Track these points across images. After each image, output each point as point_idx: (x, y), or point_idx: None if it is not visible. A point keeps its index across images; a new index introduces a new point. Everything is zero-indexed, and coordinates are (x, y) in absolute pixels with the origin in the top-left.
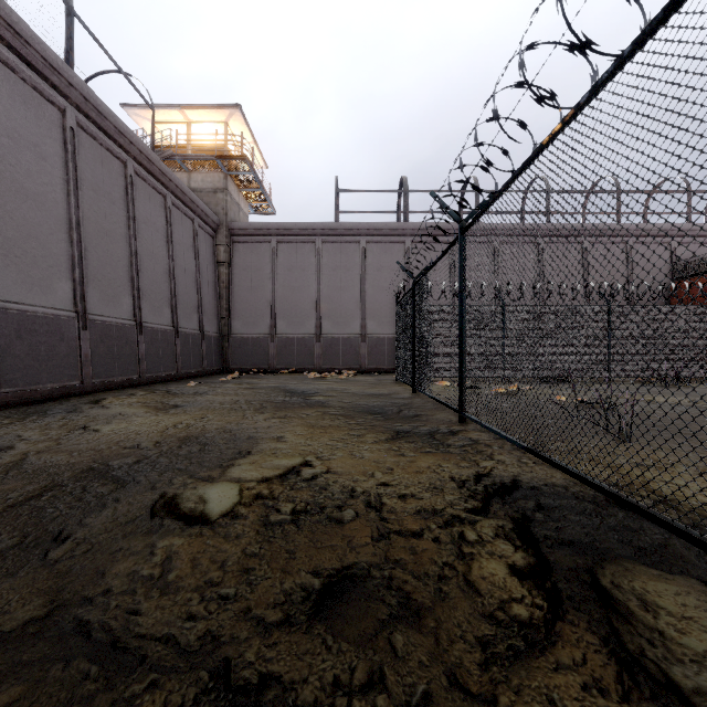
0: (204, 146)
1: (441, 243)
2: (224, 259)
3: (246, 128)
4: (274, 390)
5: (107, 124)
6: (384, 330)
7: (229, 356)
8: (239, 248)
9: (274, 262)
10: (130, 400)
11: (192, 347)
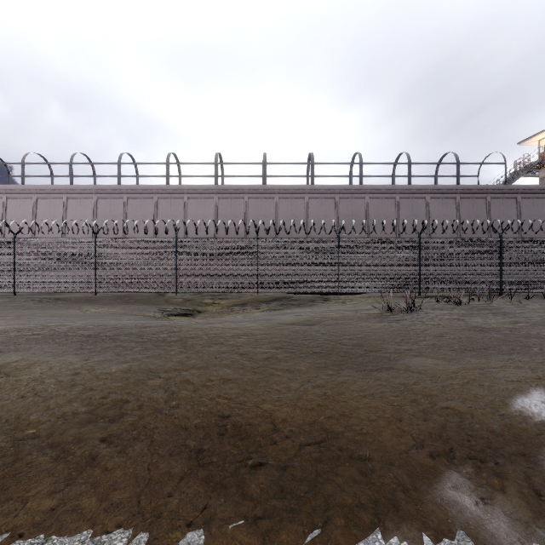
0: None
1: None
2: None
3: None
4: None
5: (473, 190)
6: None
7: None
8: None
9: None
10: None
11: None
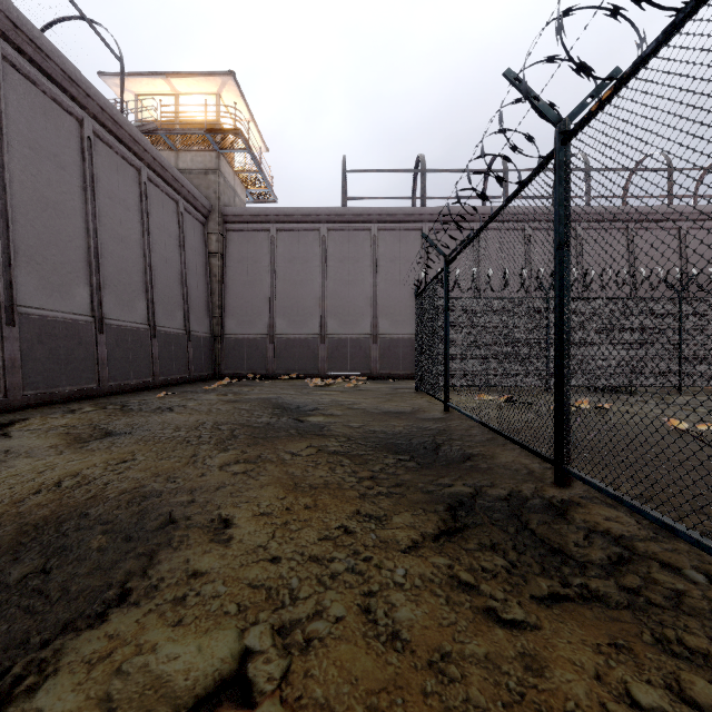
0: (194, 121)
1: (463, 230)
2: (216, 249)
3: (242, 101)
4: (261, 405)
5: (51, 65)
6: (399, 330)
7: (222, 359)
8: (233, 237)
9: (273, 253)
10: (57, 422)
11: (175, 349)
